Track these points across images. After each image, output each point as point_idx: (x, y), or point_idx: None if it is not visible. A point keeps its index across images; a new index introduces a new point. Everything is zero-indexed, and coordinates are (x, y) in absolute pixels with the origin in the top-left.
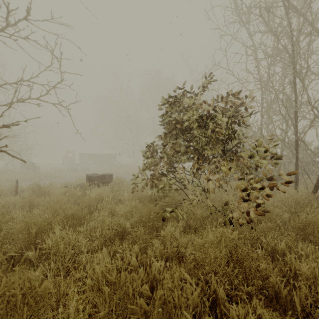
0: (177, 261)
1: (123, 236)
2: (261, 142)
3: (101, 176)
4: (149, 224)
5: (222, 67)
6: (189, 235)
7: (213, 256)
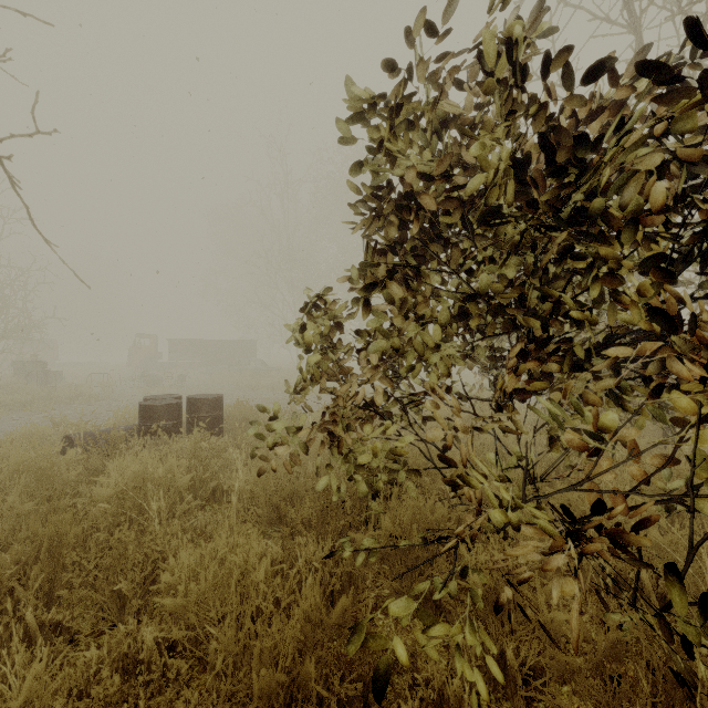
0: None
1: None
2: None
3: (187, 402)
4: None
5: None
6: None
7: None
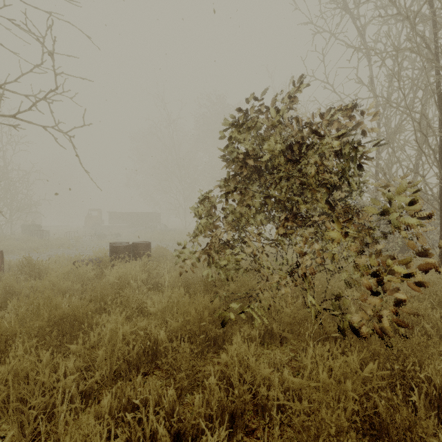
0: (252, 412)
1: (154, 354)
2: (405, 186)
3: (132, 245)
4: (200, 337)
5: (316, 79)
6: (271, 351)
7: (333, 429)
